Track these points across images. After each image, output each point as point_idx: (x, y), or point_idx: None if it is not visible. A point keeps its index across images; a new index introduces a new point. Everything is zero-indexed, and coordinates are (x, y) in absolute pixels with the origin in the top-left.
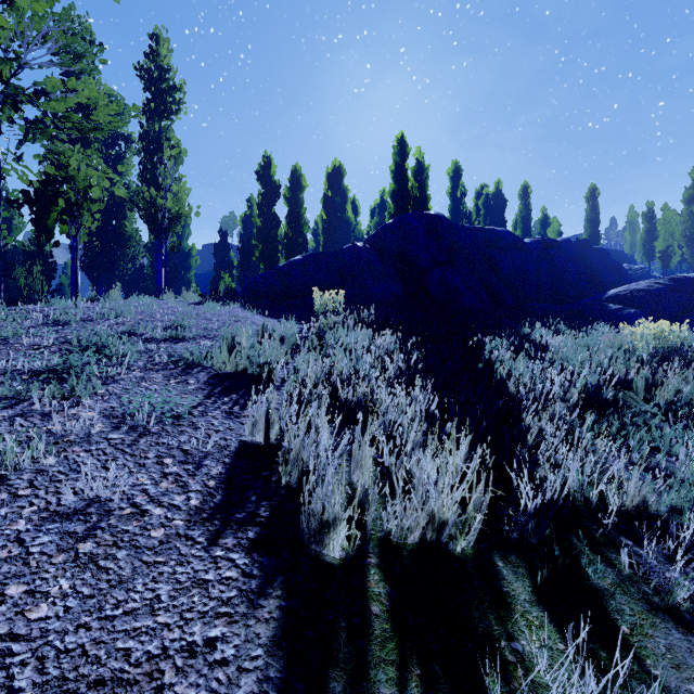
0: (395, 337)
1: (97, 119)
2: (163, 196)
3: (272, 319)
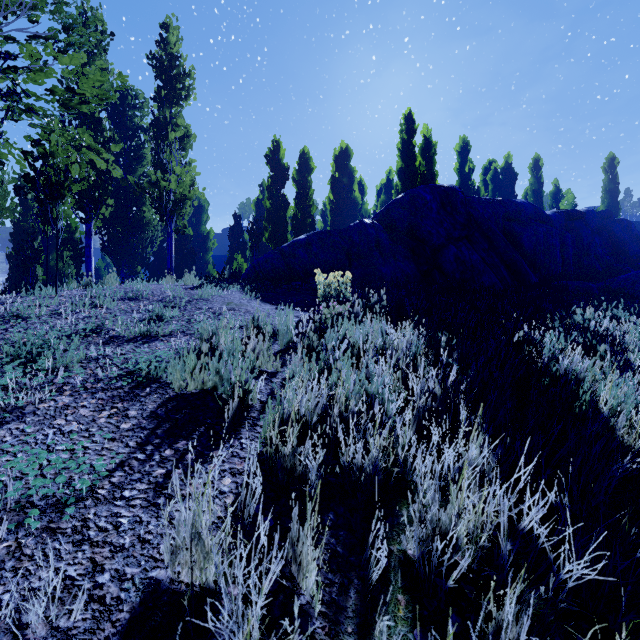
0: (416, 334)
1: (83, 93)
2: (168, 179)
3: (270, 305)
